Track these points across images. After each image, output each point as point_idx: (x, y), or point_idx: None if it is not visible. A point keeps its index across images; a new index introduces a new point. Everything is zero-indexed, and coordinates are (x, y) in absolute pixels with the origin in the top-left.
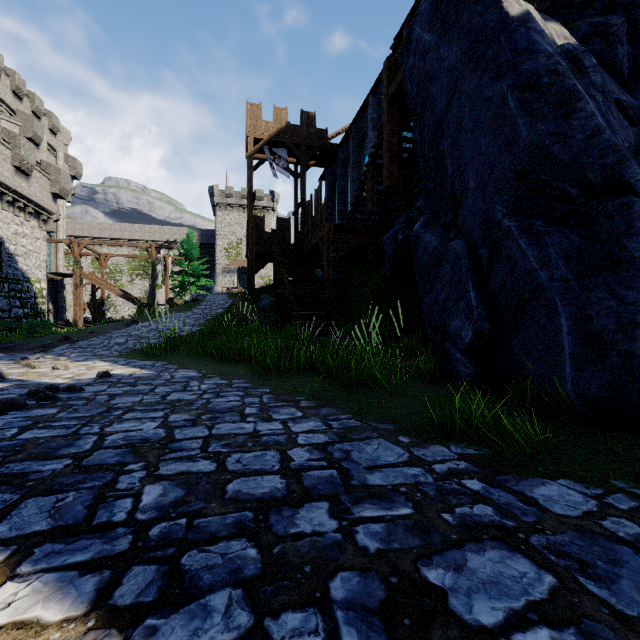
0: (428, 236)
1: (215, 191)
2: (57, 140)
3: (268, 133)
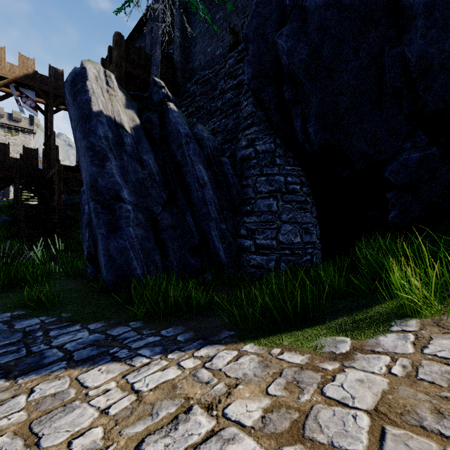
0: (83, 197)
1: None
2: None
3: (13, 74)
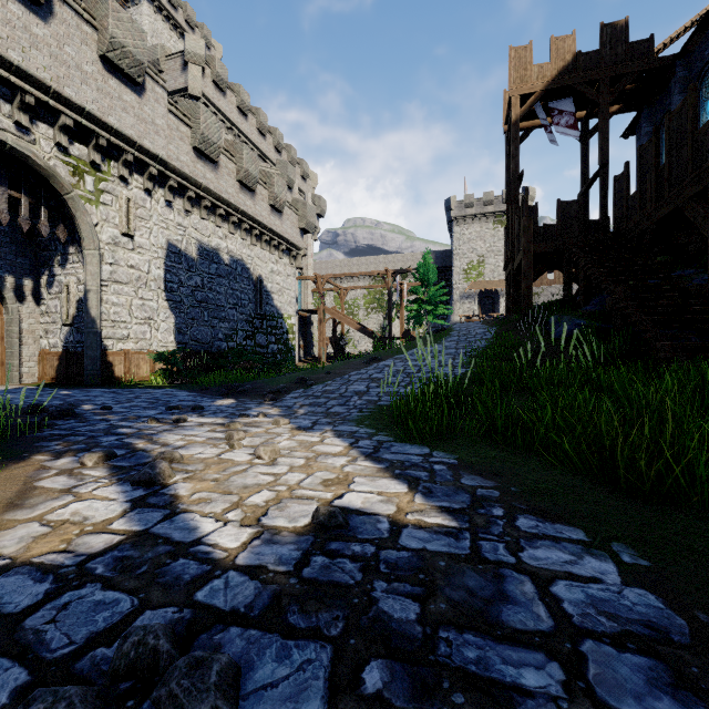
0: None
1: (452, 204)
2: (307, 185)
3: (543, 81)
